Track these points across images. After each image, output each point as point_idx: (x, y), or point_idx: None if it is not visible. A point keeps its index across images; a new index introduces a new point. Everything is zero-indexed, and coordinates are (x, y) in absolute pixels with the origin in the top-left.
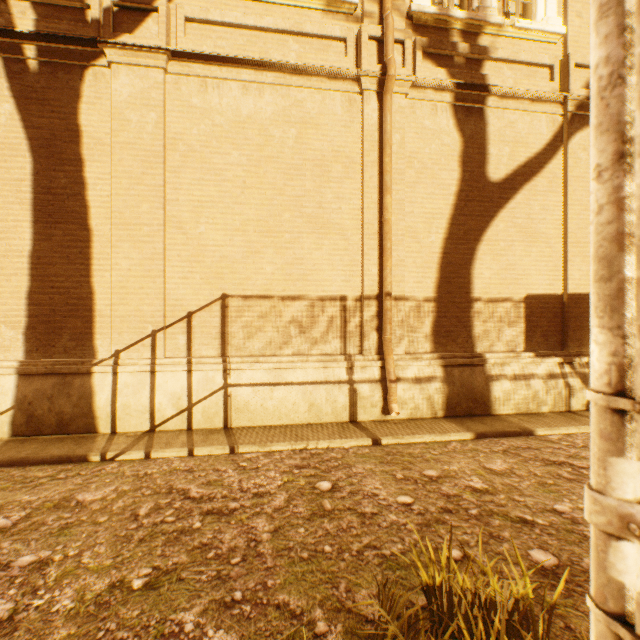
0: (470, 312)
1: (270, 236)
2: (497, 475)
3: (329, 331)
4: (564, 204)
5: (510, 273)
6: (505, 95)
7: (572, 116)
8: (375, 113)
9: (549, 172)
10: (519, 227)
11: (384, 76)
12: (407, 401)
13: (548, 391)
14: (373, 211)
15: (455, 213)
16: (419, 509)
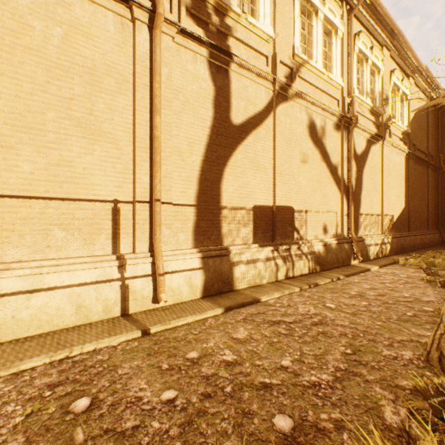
0: (220, 216)
1: (29, 132)
2: (242, 343)
3: (101, 233)
4: (274, 148)
5: (245, 190)
6: (242, 65)
7: (278, 93)
8: (147, 43)
9: (266, 126)
10: (250, 159)
11: (154, 13)
12: (174, 289)
13: (266, 269)
14: (145, 128)
15: (210, 142)
16: (182, 403)
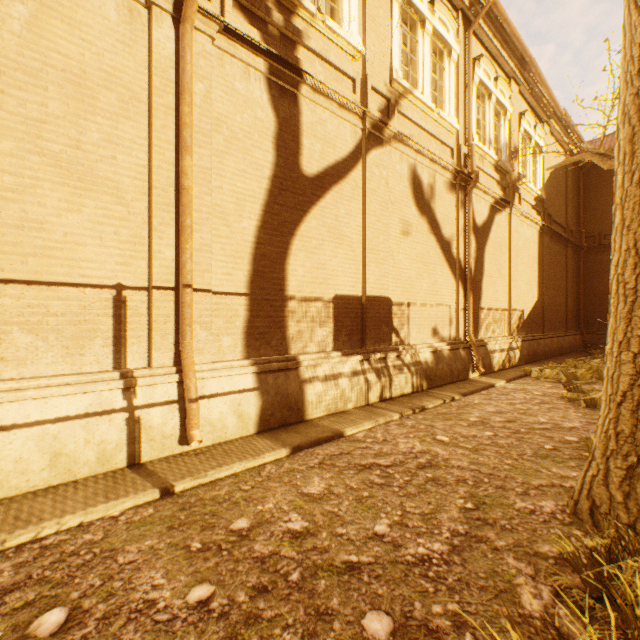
0: (285, 311)
1: None
2: (317, 501)
3: (95, 336)
4: (364, 213)
5: (322, 272)
6: (317, 89)
7: (369, 133)
8: (170, 43)
9: (353, 180)
10: (329, 227)
11: None
12: (214, 422)
13: (353, 388)
14: (167, 173)
15: (270, 200)
16: (222, 605)
